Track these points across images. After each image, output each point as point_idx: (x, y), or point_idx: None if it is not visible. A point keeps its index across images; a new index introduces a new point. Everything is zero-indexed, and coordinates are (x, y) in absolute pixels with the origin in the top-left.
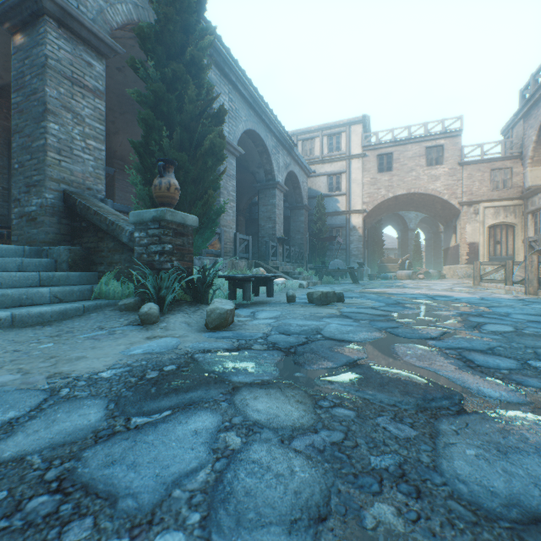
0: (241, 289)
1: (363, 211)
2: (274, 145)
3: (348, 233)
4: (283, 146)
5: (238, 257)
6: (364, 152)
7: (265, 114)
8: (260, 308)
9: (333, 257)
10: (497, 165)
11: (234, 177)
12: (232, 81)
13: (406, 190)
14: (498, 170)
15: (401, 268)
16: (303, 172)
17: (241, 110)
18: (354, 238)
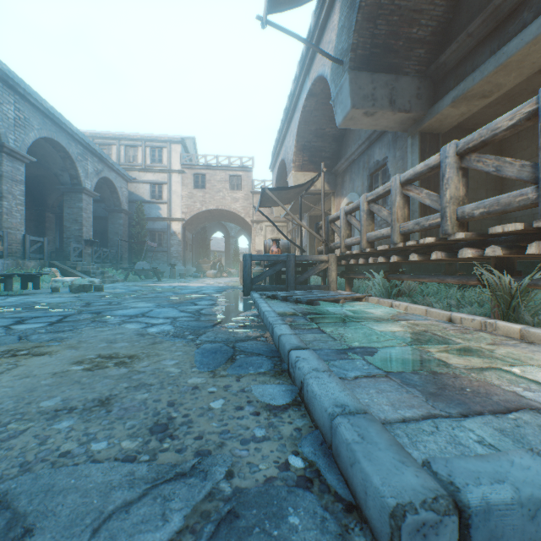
0: (20, 286)
1: (183, 220)
2: (80, 153)
3: (170, 238)
4: (94, 154)
5: (29, 257)
6: (184, 169)
7: (66, 124)
8: (20, 296)
9: (156, 258)
10: None
11: (23, 182)
12: (20, 92)
13: (216, 206)
14: None
15: (214, 268)
16: (123, 178)
17: (33, 119)
18: (175, 242)
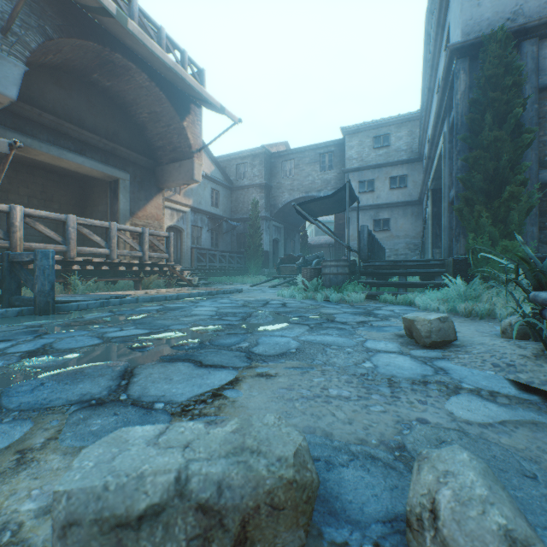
0: None
1: None
2: None
3: None
4: None
5: None
6: None
7: None
8: (482, 407)
9: None
10: None
11: None
12: None
13: None
14: None
15: None
16: None
17: None
18: None
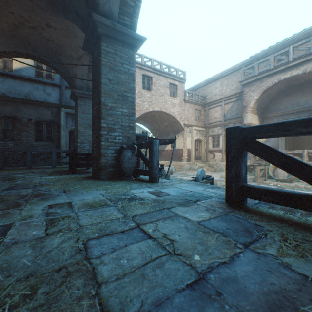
0: None
1: None
2: None
3: None
4: None
5: None
6: None
7: None
8: None
9: None
10: (197, 107)
11: None
12: None
13: (160, 108)
14: (196, 110)
15: None
16: None
17: None
18: None
